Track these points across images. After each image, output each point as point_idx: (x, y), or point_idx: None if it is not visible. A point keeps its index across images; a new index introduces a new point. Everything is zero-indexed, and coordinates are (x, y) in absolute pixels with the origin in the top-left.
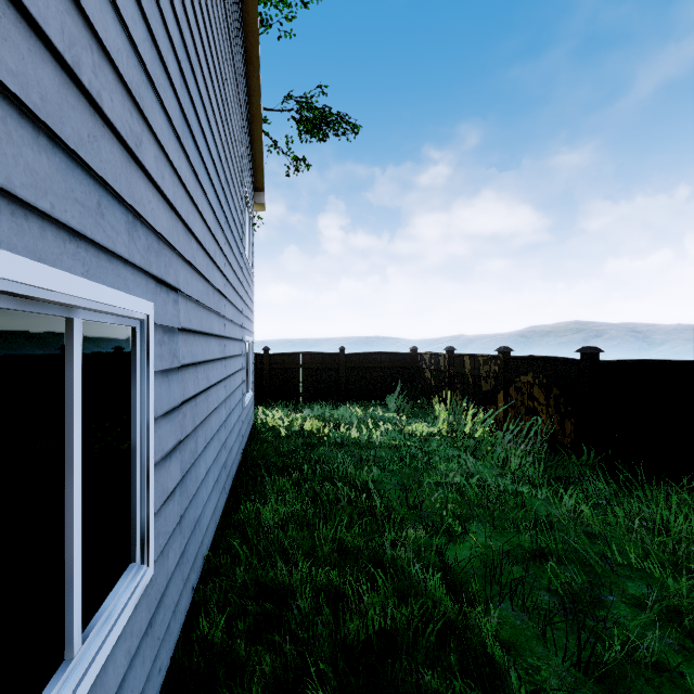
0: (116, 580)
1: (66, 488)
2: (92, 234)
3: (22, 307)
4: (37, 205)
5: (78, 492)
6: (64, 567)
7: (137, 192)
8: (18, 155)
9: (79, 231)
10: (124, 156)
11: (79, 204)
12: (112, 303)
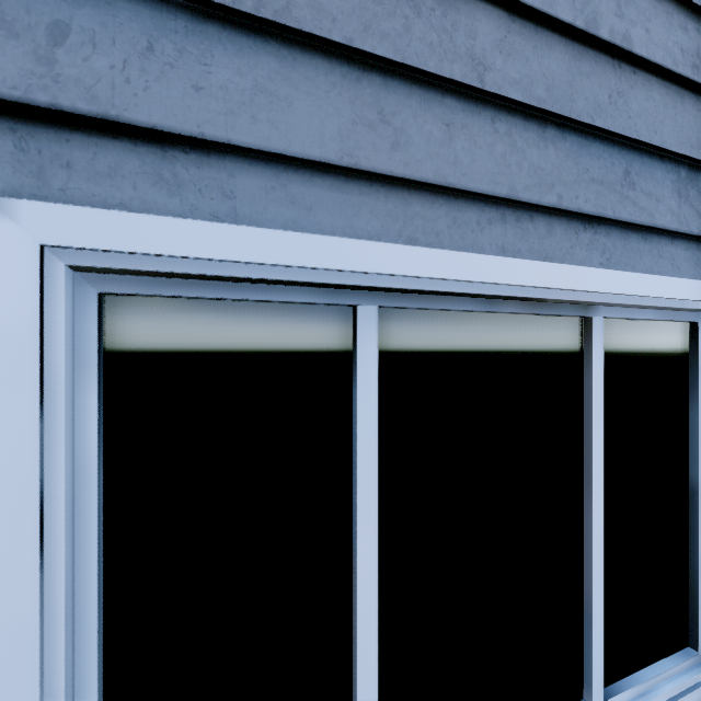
0: (661, 654)
1: (584, 508)
2: (614, 213)
3: (529, 310)
4: (541, 203)
5: (598, 519)
6: (582, 595)
7: (694, 133)
8: (522, 160)
9: (595, 215)
10: (669, 94)
11: (595, 183)
12: (646, 293)
